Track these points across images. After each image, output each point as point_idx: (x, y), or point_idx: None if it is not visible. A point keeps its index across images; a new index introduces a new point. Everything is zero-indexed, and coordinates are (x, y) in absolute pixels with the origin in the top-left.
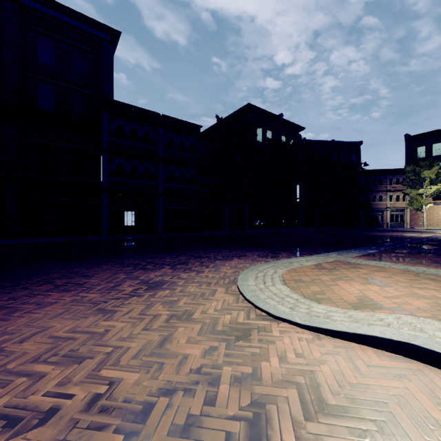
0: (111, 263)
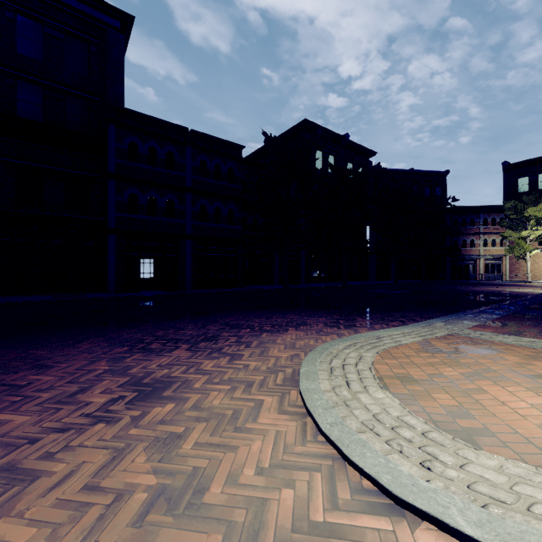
0: (98, 339)
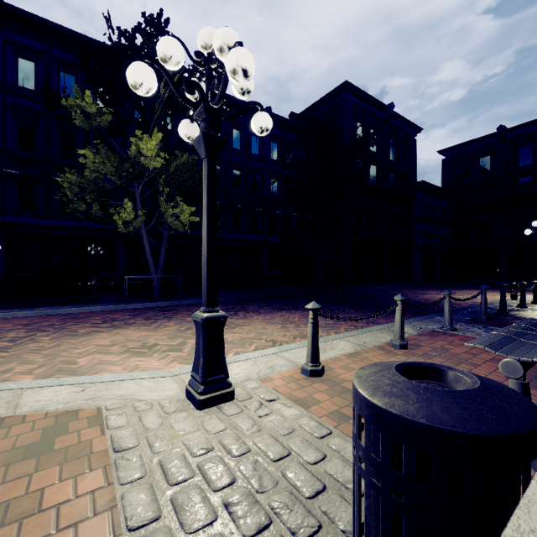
0: None
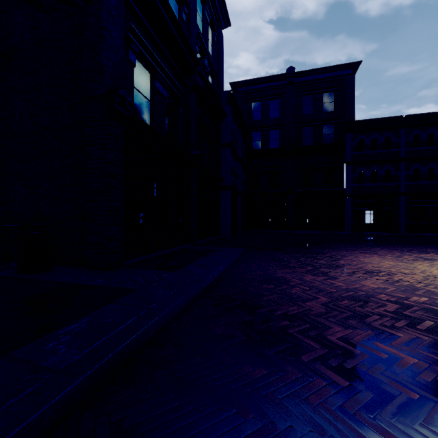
0: (379, 247)
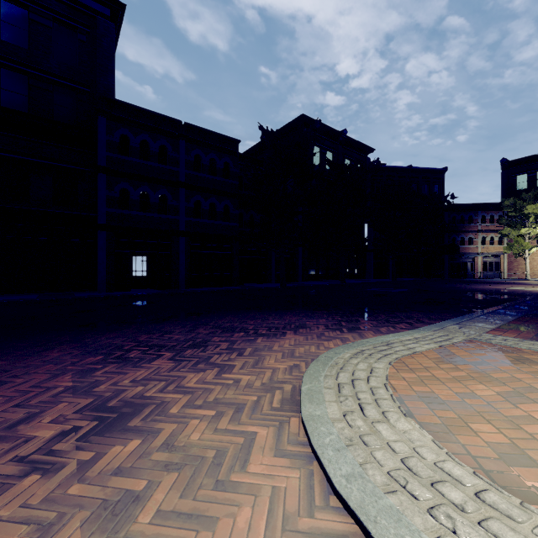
0: (71, 345)
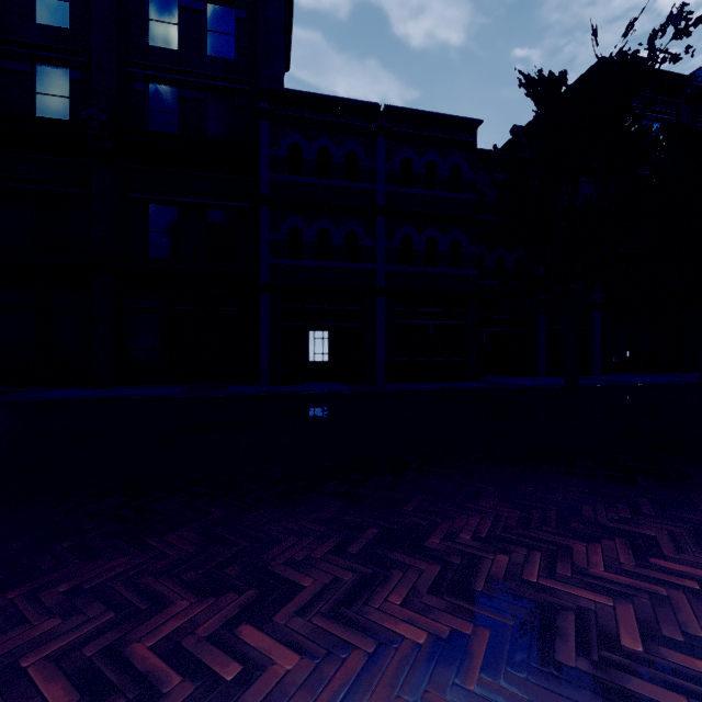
0: None
